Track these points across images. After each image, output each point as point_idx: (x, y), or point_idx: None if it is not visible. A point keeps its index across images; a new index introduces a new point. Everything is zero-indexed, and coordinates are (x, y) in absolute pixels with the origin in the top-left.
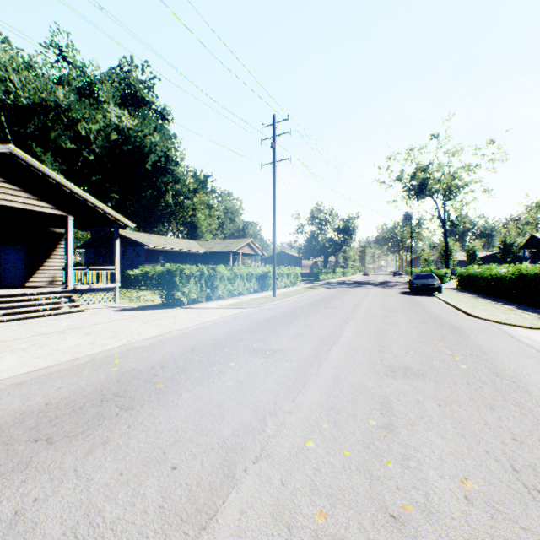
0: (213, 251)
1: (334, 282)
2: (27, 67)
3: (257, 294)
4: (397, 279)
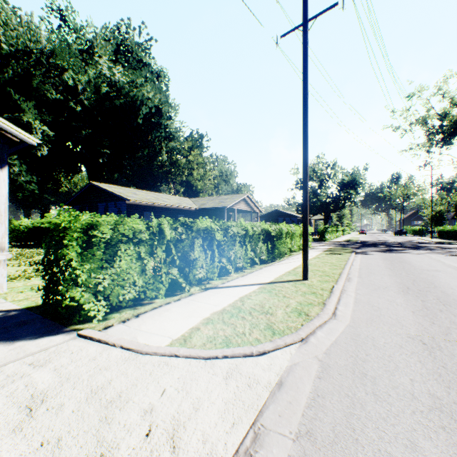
0: (206, 207)
1: (345, 242)
2: (20, 22)
3: (268, 269)
4: (413, 239)
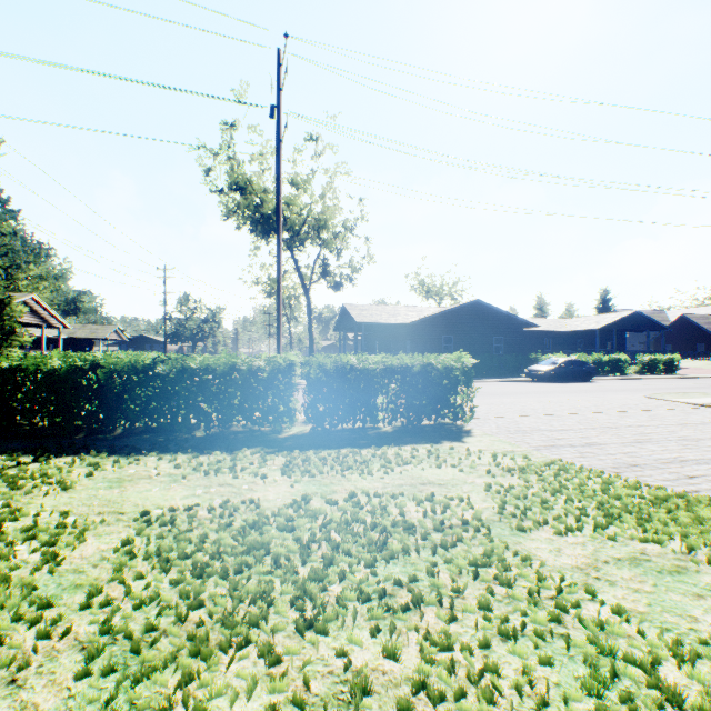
0: (80, 337)
1: None
2: None
3: None
4: None
